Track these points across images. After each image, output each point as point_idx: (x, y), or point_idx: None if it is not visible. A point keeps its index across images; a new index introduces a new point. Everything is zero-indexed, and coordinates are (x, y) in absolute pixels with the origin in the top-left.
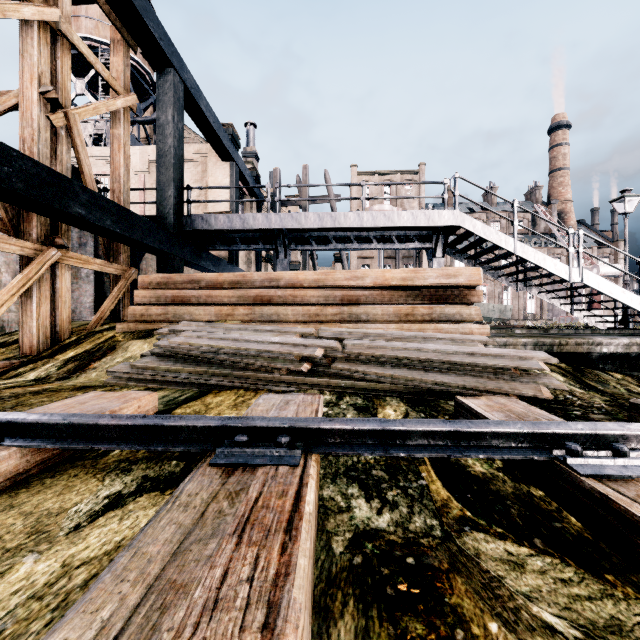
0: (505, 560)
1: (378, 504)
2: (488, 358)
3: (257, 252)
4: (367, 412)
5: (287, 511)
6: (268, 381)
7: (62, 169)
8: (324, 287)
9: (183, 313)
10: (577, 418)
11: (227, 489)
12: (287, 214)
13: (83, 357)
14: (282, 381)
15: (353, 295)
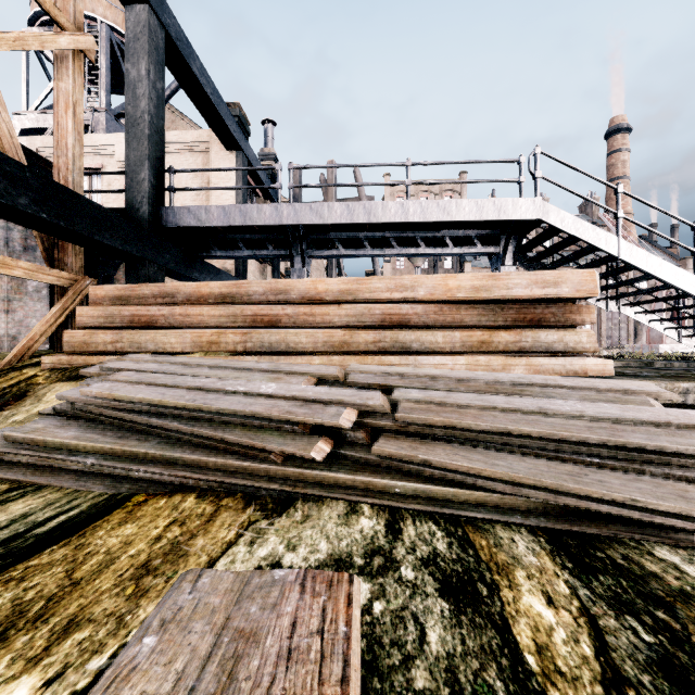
0: None
1: None
2: None
3: (273, 267)
4: (478, 610)
5: None
6: (246, 476)
7: None
8: (355, 302)
9: (144, 340)
10: None
11: None
12: (304, 205)
13: None
14: (274, 477)
15: (399, 313)
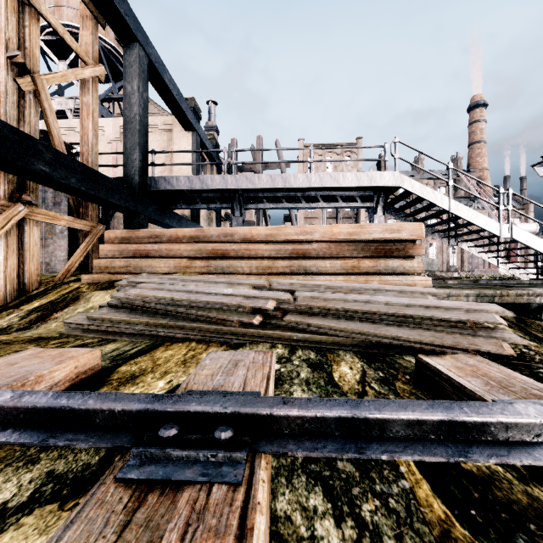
0: None
1: (353, 531)
2: (441, 311)
3: (217, 212)
4: (322, 370)
5: None
6: (220, 333)
7: (30, 130)
8: (276, 241)
9: (144, 265)
10: None
11: None
12: (242, 175)
13: (47, 307)
14: (234, 333)
15: (303, 249)
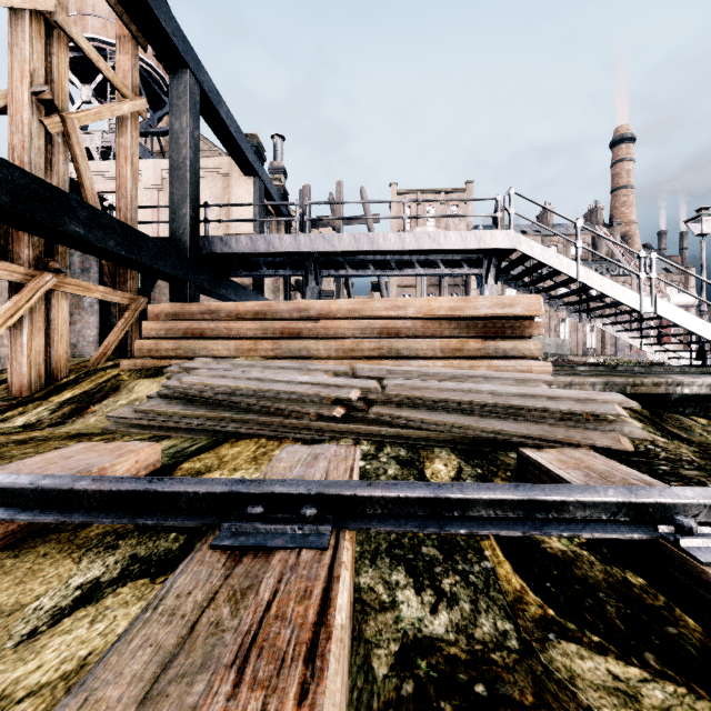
0: (611, 689)
1: (432, 597)
2: (554, 401)
3: (285, 279)
4: (412, 467)
5: (310, 624)
6: (295, 428)
7: (58, 182)
8: (360, 318)
9: (198, 348)
10: (666, 475)
11: (231, 586)
12: (318, 235)
13: (81, 399)
14: (311, 428)
15: (394, 327)
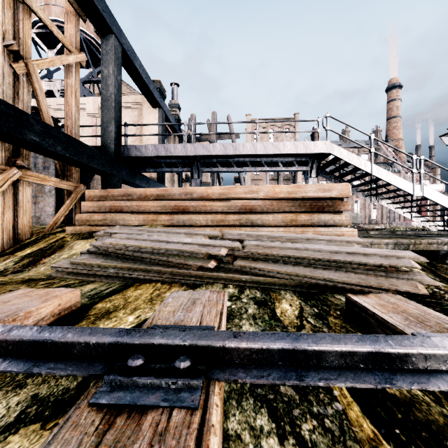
0: None
1: None
2: (366, 257)
3: (179, 175)
4: (266, 307)
5: None
6: (181, 275)
7: (23, 107)
8: (227, 199)
9: (118, 219)
10: None
11: None
12: (199, 144)
13: (37, 254)
14: (193, 276)
15: (250, 205)
